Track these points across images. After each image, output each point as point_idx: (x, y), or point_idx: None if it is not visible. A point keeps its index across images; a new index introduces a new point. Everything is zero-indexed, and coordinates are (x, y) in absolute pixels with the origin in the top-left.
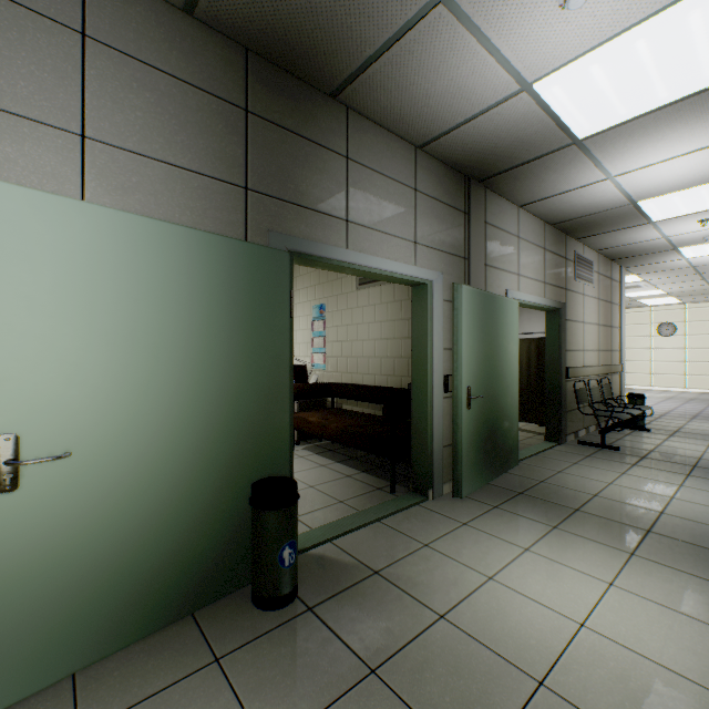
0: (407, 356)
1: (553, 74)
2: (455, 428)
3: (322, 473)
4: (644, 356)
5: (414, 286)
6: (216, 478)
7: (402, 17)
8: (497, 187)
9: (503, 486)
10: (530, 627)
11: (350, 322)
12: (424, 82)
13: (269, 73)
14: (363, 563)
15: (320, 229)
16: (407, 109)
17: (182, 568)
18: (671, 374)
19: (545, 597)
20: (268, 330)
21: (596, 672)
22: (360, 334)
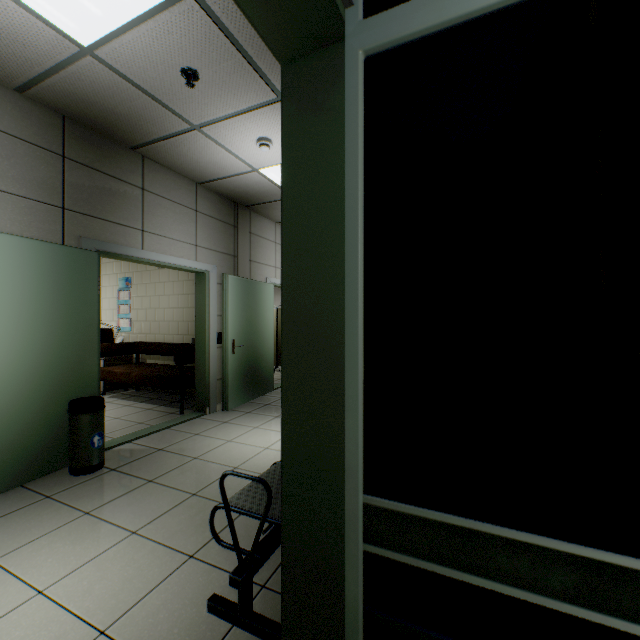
0: None
1: (268, 168)
2: (225, 366)
3: (127, 410)
4: None
5: (198, 273)
6: (42, 398)
7: (175, 129)
8: (258, 211)
9: (259, 402)
10: (241, 453)
11: (154, 294)
12: (195, 156)
13: (82, 132)
14: (153, 447)
15: (122, 236)
16: (186, 165)
17: (16, 455)
18: None
19: (255, 443)
20: (82, 303)
21: (263, 460)
22: (162, 303)
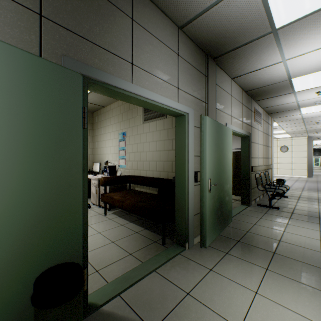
0: (171, 160)
1: None
2: (202, 204)
3: (121, 231)
4: (274, 161)
5: (177, 117)
6: None
7: None
8: (222, 64)
9: (227, 236)
10: None
11: (139, 142)
12: None
13: None
14: (142, 319)
15: (111, 65)
16: None
17: None
18: (286, 169)
19: None
20: (59, 137)
21: None
22: (145, 148)
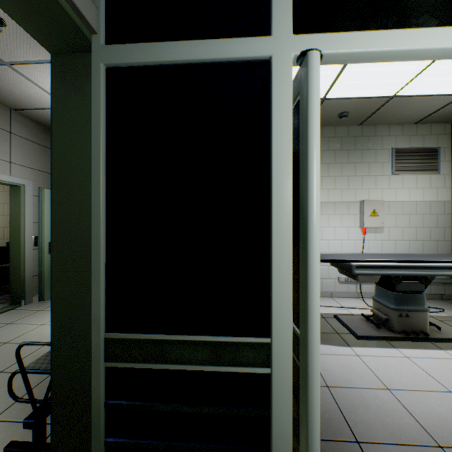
0: None
1: None
2: (41, 264)
3: None
4: None
5: (13, 186)
6: None
7: None
8: None
9: None
10: None
11: None
12: (7, 86)
13: None
14: None
15: None
16: None
17: None
18: None
19: None
20: None
21: None
22: None
